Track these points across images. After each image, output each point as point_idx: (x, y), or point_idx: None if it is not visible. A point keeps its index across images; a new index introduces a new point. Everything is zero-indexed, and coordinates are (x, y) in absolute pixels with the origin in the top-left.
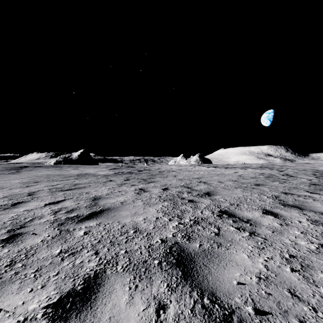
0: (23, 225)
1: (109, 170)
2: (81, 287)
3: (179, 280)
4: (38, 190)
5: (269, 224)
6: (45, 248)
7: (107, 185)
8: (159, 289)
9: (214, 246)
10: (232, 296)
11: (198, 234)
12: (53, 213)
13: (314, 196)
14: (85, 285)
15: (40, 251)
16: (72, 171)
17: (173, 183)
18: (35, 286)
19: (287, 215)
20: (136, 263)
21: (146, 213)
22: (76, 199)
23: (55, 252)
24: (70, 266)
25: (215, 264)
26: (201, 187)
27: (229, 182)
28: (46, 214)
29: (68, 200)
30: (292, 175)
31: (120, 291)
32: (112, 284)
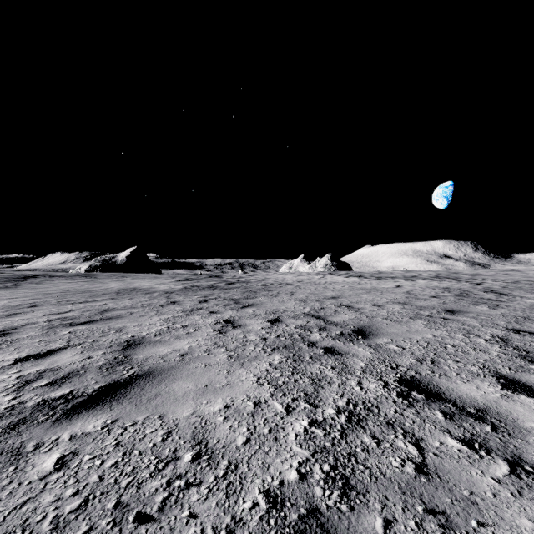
0: None
1: (176, 282)
2: None
3: None
4: (26, 322)
5: None
6: None
7: (164, 312)
8: None
9: (431, 528)
10: None
11: (369, 468)
12: (17, 387)
13: None
14: None
15: None
16: (111, 284)
17: (289, 308)
18: None
19: None
20: None
21: (231, 386)
22: (90, 345)
23: None
24: None
25: None
26: (343, 317)
27: (394, 307)
28: None
29: (72, 349)
30: (502, 292)
31: None
32: None
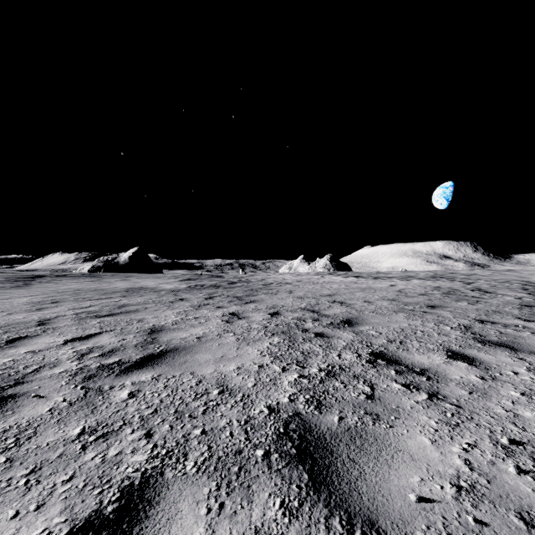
0: (21, 380)
1: (180, 281)
2: (113, 509)
3: (305, 493)
4: (57, 315)
5: (461, 378)
6: (54, 425)
7: (175, 307)
8: (265, 512)
9: (367, 420)
10: (411, 528)
11: (336, 397)
12: (78, 357)
13: (532, 326)
14: (121, 504)
15: (43, 431)
16: (118, 283)
17: (287, 304)
18: (23, 505)
19: (491, 360)
20: (222, 456)
21: (241, 356)
22: (120, 331)
23: (71, 432)
24: (97, 462)
25: (370, 457)
26: (335, 311)
27: (383, 303)
28: (65, 359)
29: (107, 334)
30: (488, 291)
31: (190, 518)
32: (175, 501)
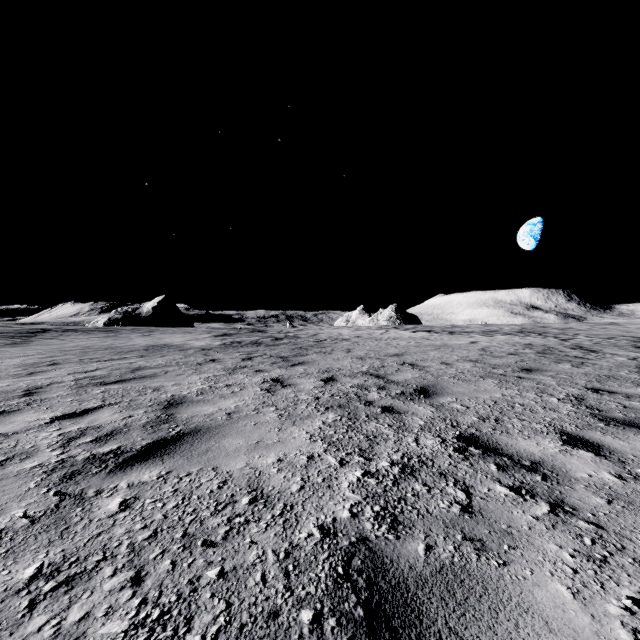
0: None
1: (213, 337)
2: None
3: None
4: (51, 381)
5: (590, 477)
6: None
7: (203, 371)
8: None
9: (467, 550)
10: None
11: (417, 508)
12: (62, 444)
13: None
14: None
15: None
16: (137, 340)
17: (345, 366)
18: None
19: (623, 448)
20: (246, 623)
21: (283, 442)
22: (128, 404)
23: (21, 574)
24: (45, 636)
25: (482, 625)
26: (406, 375)
27: (464, 365)
28: (44, 447)
29: (109, 408)
30: (592, 349)
31: None
32: None
